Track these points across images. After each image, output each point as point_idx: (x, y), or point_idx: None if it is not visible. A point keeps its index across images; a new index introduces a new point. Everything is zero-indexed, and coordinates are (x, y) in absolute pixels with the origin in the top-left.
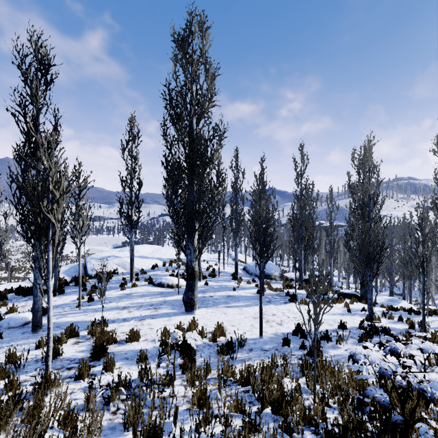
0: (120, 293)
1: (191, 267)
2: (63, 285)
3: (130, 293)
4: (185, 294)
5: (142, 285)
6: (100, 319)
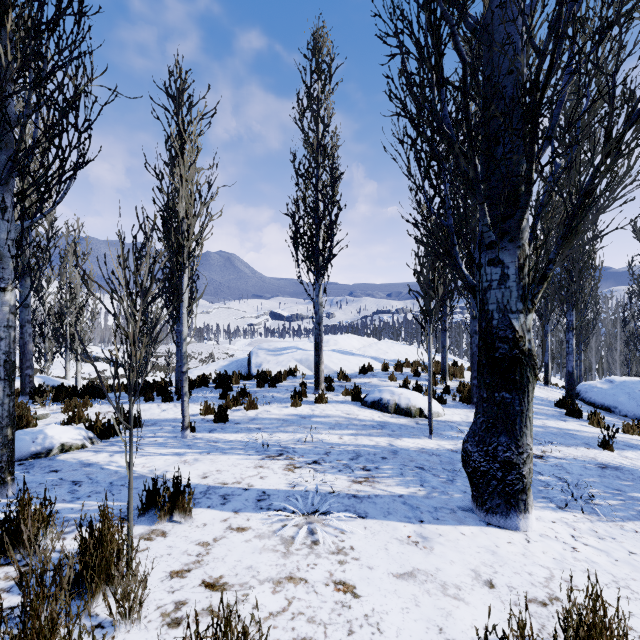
0: (288, 413)
1: (509, 337)
2: (198, 384)
3: (308, 414)
4: (475, 441)
5: (338, 402)
6: (198, 478)
